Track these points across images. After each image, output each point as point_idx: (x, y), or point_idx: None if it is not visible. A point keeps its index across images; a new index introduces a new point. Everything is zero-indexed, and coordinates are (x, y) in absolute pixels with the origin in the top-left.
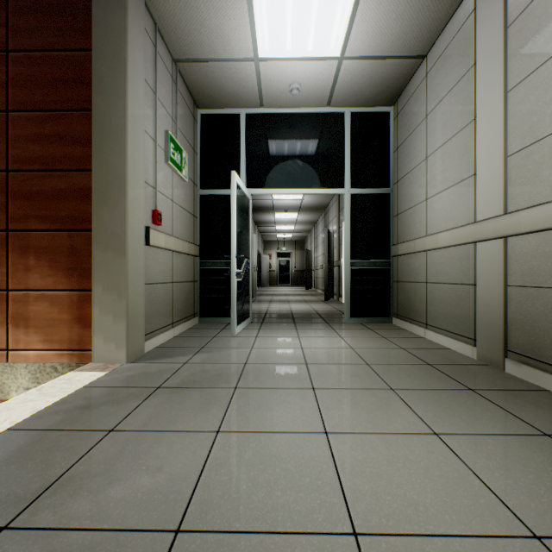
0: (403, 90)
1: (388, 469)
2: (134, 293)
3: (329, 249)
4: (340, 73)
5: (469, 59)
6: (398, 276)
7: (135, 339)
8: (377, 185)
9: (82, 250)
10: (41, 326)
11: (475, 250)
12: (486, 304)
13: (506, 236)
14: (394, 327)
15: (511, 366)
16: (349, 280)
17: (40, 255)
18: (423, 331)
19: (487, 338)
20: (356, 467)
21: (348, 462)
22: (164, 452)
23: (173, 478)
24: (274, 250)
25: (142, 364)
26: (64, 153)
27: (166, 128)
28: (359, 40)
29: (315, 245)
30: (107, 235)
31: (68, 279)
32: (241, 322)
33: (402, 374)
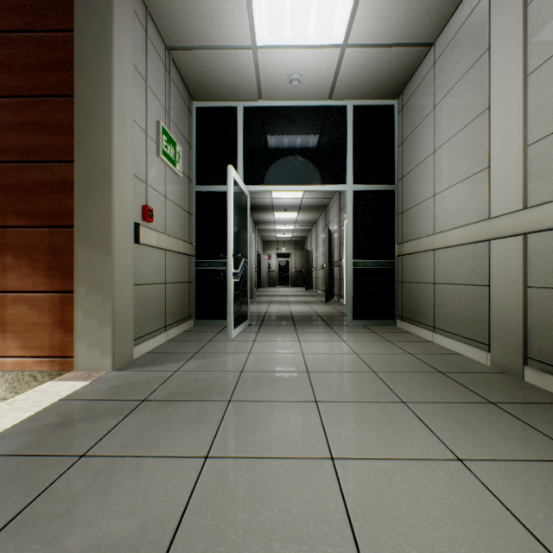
0: (408, 81)
1: (409, 509)
2: (122, 295)
3: (329, 249)
4: (342, 63)
5: (483, 44)
6: (403, 276)
7: (123, 345)
8: (381, 182)
9: (64, 248)
10: (20, 331)
11: (490, 248)
12: (502, 306)
13: (527, 233)
14: (399, 330)
15: (531, 375)
16: (352, 281)
17: (19, 254)
18: (430, 335)
19: (504, 344)
20: (370, 507)
21: (360, 499)
22: (140, 485)
23: (148, 523)
24: (274, 250)
25: (129, 372)
26: (44, 142)
27: (159, 119)
28: (363, 26)
29: (315, 245)
30: (91, 232)
31: (49, 280)
32: (239, 324)
33: (413, 384)
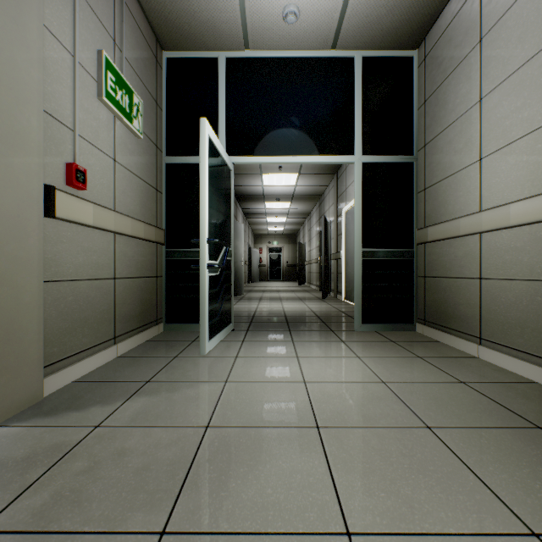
0: (435, 20)
1: None
2: (12, 298)
3: (326, 240)
4: None
5: None
6: (427, 270)
7: (15, 379)
8: (396, 152)
9: None
10: None
11: None
12: None
13: None
14: (423, 337)
15: None
16: (361, 275)
17: None
18: (474, 348)
19: None
20: None
21: None
22: None
23: None
24: (265, 244)
25: (14, 431)
26: None
27: (102, 48)
28: None
29: (308, 238)
30: None
31: None
32: (218, 332)
33: (515, 465)
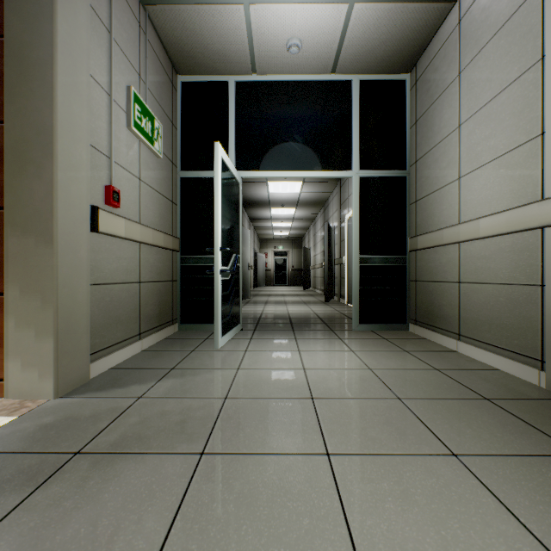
0: (424, 49)
1: None
2: (70, 298)
3: (329, 246)
4: (349, 24)
5: None
6: (417, 274)
7: (72, 362)
8: (391, 167)
9: None
10: None
11: (543, 238)
12: None
13: None
14: (413, 336)
15: None
16: (358, 280)
17: None
18: (454, 343)
19: None
20: None
21: None
22: None
23: None
24: (271, 249)
25: (76, 400)
26: None
27: (130, 84)
28: None
29: (313, 243)
30: (26, 215)
31: None
32: (229, 330)
33: (457, 420)
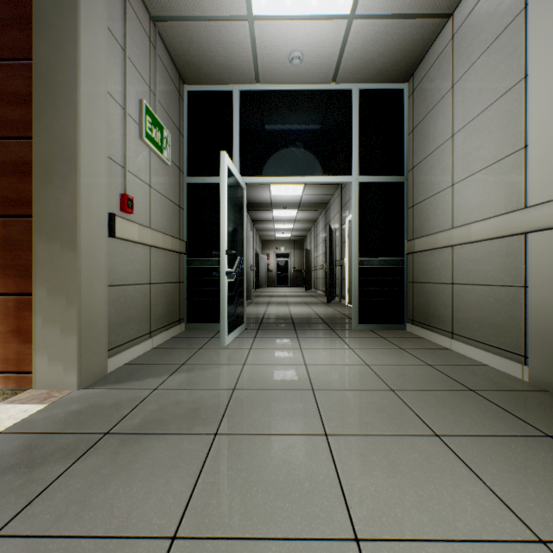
0: (420, 61)
1: None
2: (91, 298)
3: (330, 248)
4: (349, 38)
5: (516, 4)
6: (414, 276)
7: (93, 357)
8: (389, 173)
9: (21, 242)
10: None
11: (526, 243)
12: (544, 311)
13: None
14: (410, 335)
15: None
16: (358, 281)
17: None
18: (448, 341)
19: (547, 356)
20: None
21: None
22: None
23: None
24: (272, 250)
25: (98, 391)
26: None
27: (142, 97)
28: None
29: (315, 244)
30: (52, 223)
31: (2, 280)
32: (234, 329)
33: (442, 408)
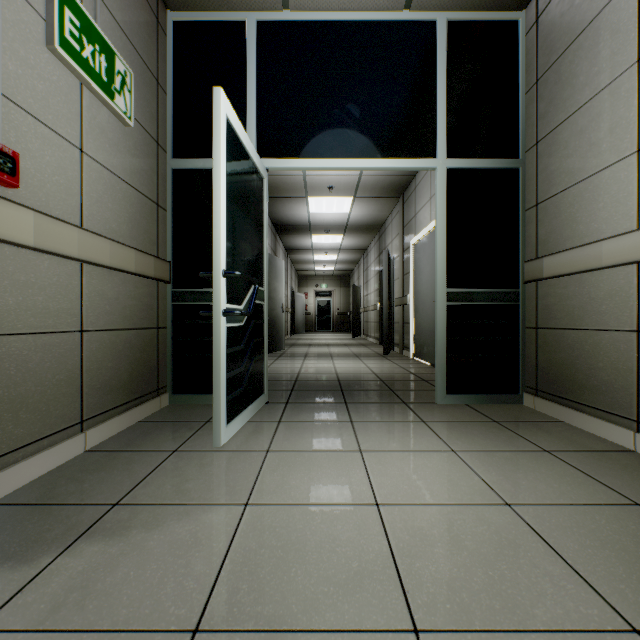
0: None
1: None
2: None
3: (389, 281)
4: None
5: None
6: (541, 318)
7: None
8: (495, 154)
9: None
10: None
11: None
12: None
13: None
14: (537, 415)
15: None
16: (445, 326)
17: None
18: (627, 436)
19: None
20: None
21: None
22: None
23: None
24: (312, 287)
25: None
26: None
27: None
28: None
29: (364, 279)
30: None
31: None
32: (243, 408)
33: None
